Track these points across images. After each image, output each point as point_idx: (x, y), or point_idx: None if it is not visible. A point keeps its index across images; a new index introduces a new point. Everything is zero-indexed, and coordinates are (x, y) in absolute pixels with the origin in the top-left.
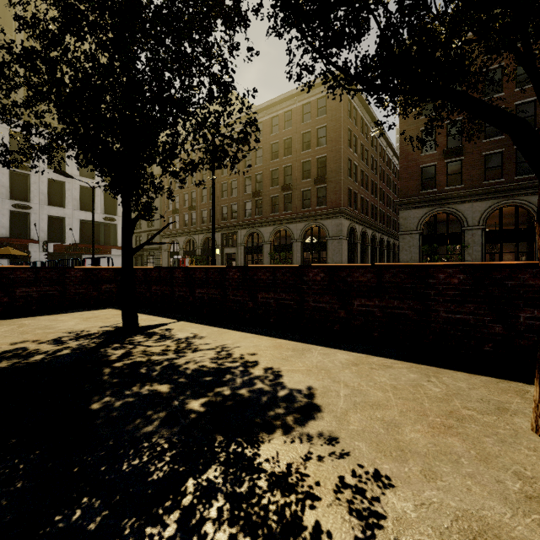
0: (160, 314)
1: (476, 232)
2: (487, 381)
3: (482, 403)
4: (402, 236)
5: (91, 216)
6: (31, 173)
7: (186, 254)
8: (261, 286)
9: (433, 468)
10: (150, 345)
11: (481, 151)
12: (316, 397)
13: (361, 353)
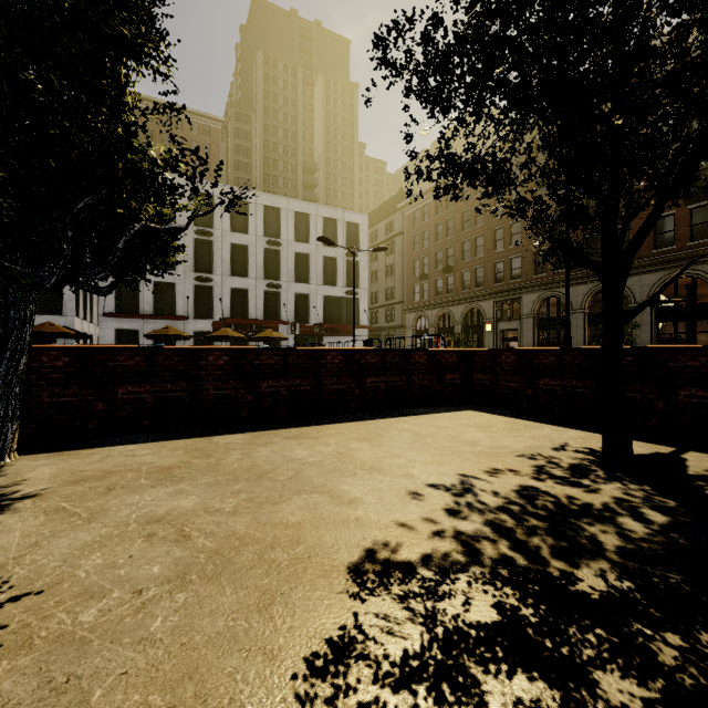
0: (587, 428)
1: None
2: None
3: None
4: None
5: (333, 291)
6: (281, 249)
7: (438, 332)
8: None
9: None
10: None
11: None
12: None
13: None
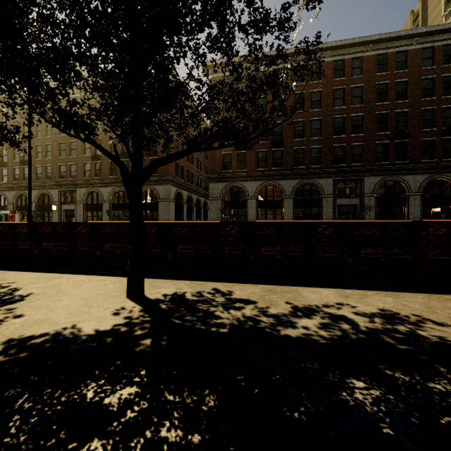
0: None
1: (253, 201)
2: (146, 280)
3: (124, 288)
4: (211, 201)
5: None
6: None
7: (16, 209)
8: (45, 237)
9: (53, 310)
10: None
11: (256, 149)
12: (29, 296)
13: (97, 275)
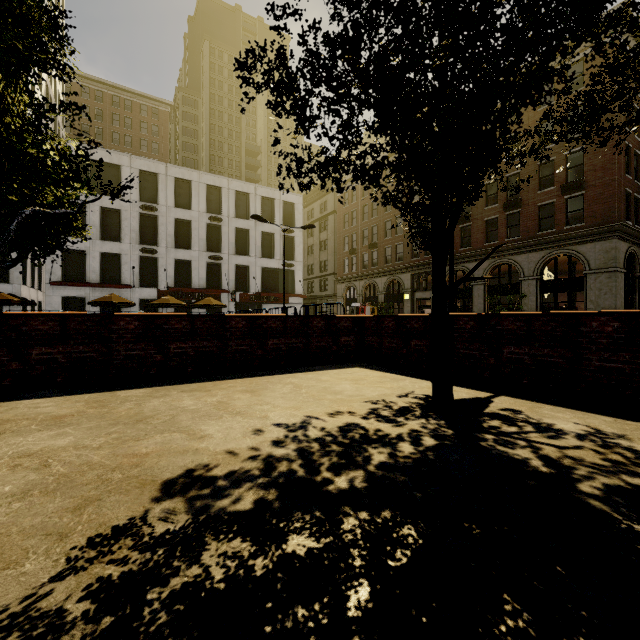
0: None
1: None
2: None
3: None
4: None
5: (271, 263)
6: (222, 224)
7: (364, 301)
8: None
9: None
10: (554, 444)
11: None
12: None
13: None
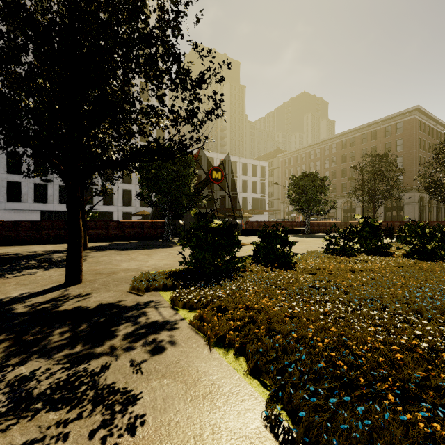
0: None
1: None
2: None
3: None
4: None
5: (256, 195)
6: (237, 178)
7: (297, 213)
8: None
9: None
10: None
11: None
12: None
13: None
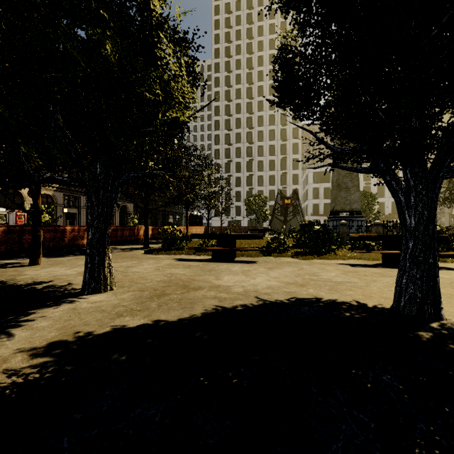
0: None
1: None
2: None
3: None
4: None
5: None
6: (370, 185)
7: None
8: None
9: None
10: None
11: None
12: None
13: None
